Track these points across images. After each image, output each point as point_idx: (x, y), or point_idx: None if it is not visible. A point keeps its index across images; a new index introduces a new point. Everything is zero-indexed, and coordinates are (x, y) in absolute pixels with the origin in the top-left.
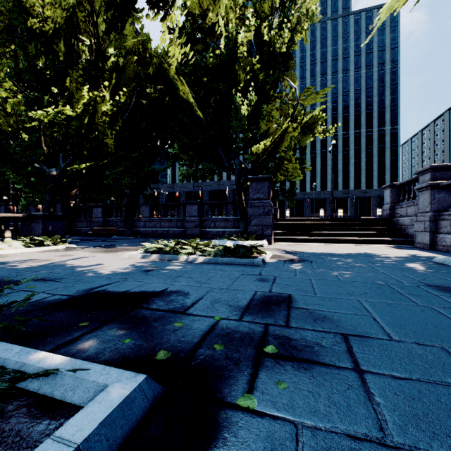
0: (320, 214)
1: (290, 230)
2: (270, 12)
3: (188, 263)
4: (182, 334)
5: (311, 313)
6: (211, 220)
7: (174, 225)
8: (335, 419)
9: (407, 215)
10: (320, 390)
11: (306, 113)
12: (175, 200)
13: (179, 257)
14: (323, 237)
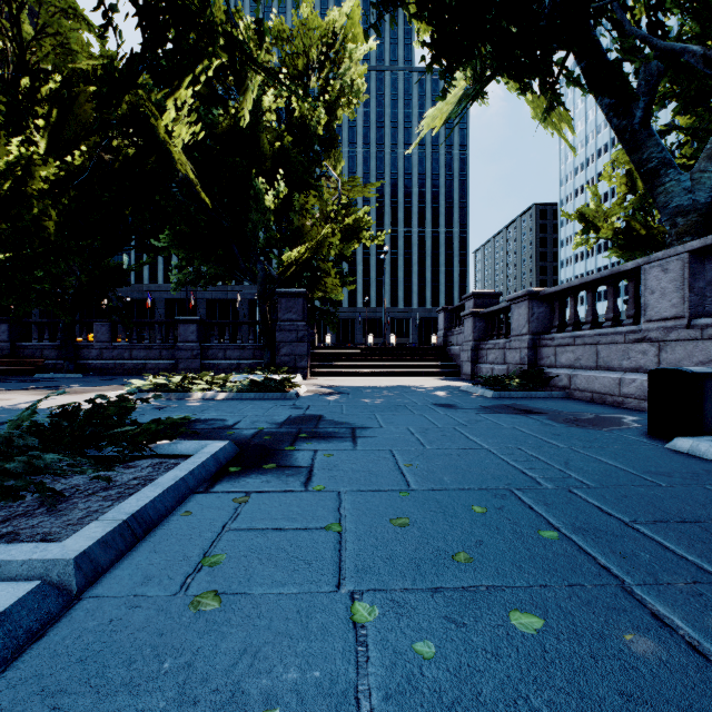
0: (370, 341)
1: (332, 362)
2: (305, 69)
3: (207, 400)
4: (236, 436)
5: (335, 422)
6: (218, 348)
7: (156, 355)
8: (334, 448)
9: (458, 344)
10: (330, 443)
11: (352, 211)
12: (145, 312)
13: (191, 394)
14: (370, 369)
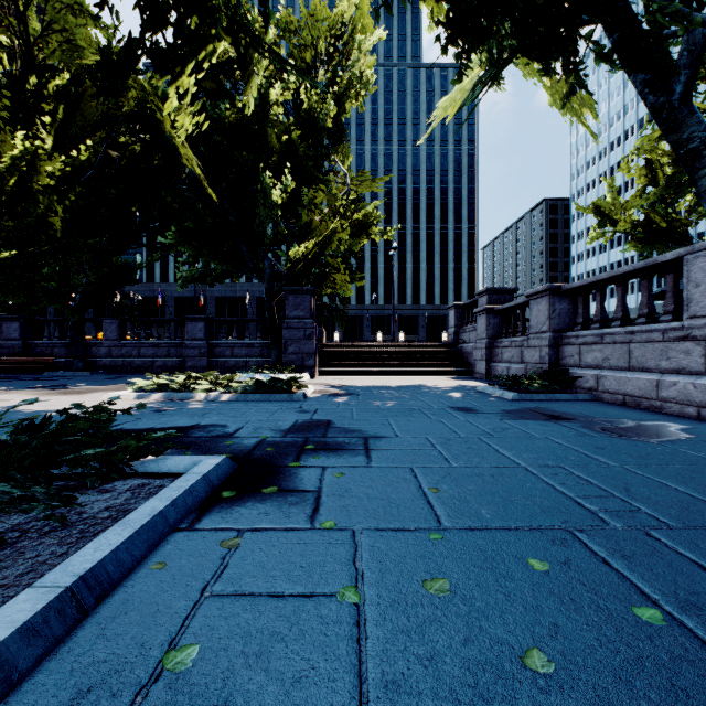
0: (379, 339)
1: (340, 360)
2: (313, 62)
3: (210, 402)
4: (236, 447)
5: (346, 429)
6: (226, 346)
7: (164, 353)
8: (345, 464)
9: (470, 342)
10: (340, 457)
11: (360, 206)
12: (156, 310)
13: (194, 395)
14: (379, 368)
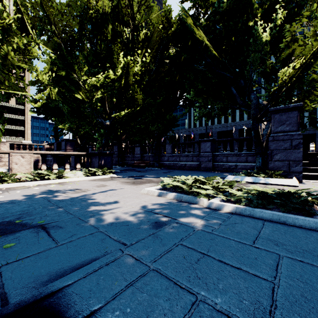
0: None
1: None
2: None
3: (210, 213)
4: None
5: None
6: (222, 155)
7: (190, 160)
8: None
9: None
10: None
11: None
12: (191, 140)
13: (197, 200)
14: None
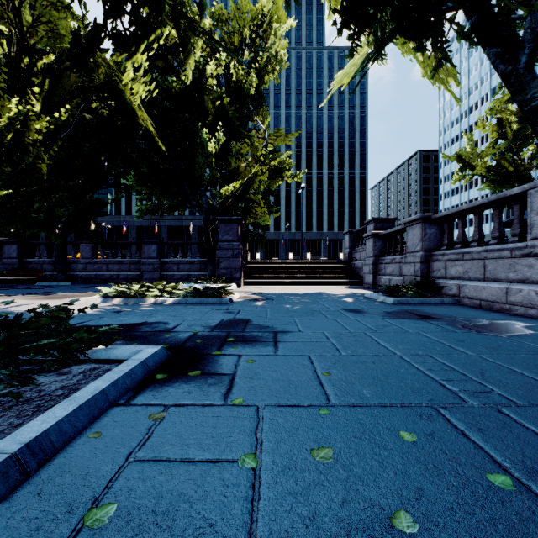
0: (290, 257)
1: (260, 273)
2: (240, 45)
3: (157, 305)
4: (172, 339)
5: (260, 326)
6: (173, 263)
7: (126, 268)
8: (257, 352)
9: (360, 260)
10: (253, 347)
11: (276, 155)
12: (122, 236)
13: (146, 300)
14: (290, 279)
